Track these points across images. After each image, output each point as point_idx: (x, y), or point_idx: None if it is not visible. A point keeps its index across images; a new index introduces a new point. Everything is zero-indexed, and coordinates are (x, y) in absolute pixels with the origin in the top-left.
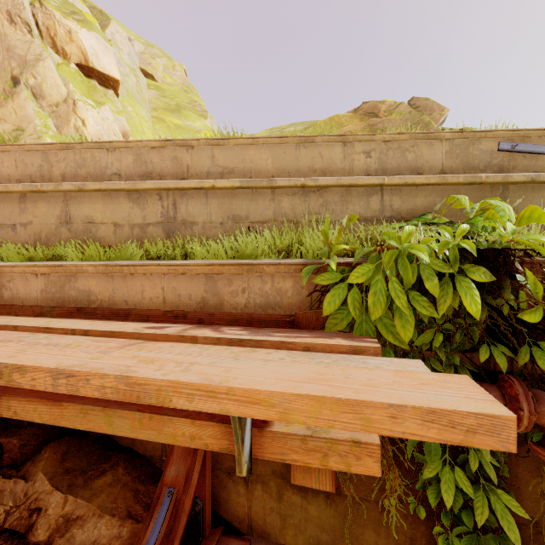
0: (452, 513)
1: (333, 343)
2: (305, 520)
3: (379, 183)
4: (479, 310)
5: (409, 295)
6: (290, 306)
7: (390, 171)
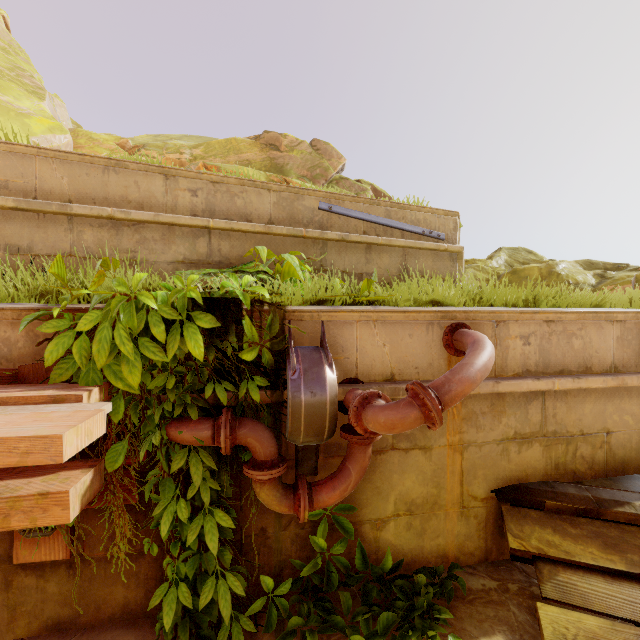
0: (181, 542)
1: (30, 395)
2: (42, 602)
3: (204, 225)
4: (202, 353)
5: (139, 341)
6: (22, 359)
7: (219, 214)
